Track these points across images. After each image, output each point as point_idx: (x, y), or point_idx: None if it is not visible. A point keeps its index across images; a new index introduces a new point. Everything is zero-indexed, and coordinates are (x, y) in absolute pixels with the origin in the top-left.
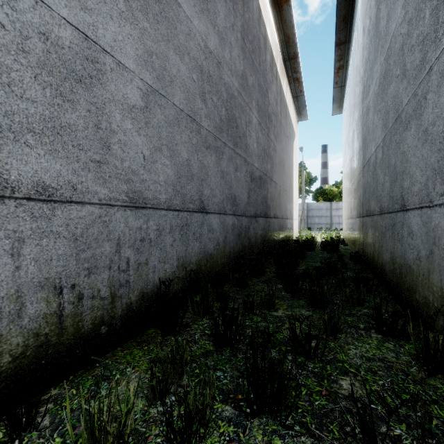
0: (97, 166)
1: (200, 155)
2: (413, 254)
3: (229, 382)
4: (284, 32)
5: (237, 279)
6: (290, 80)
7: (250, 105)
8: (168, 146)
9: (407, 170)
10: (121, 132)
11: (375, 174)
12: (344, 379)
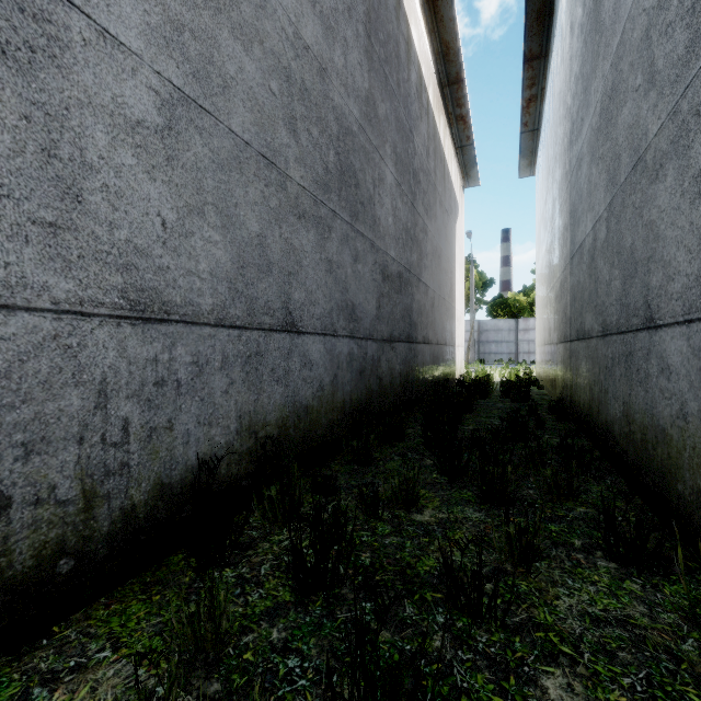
0: (48, 233)
1: (285, 228)
2: (670, 407)
3: (310, 686)
4: (441, 38)
5: (355, 451)
6: (450, 120)
7: (382, 151)
8: (218, 206)
9: (658, 254)
10: (110, 171)
11: (593, 267)
12: (550, 674)
